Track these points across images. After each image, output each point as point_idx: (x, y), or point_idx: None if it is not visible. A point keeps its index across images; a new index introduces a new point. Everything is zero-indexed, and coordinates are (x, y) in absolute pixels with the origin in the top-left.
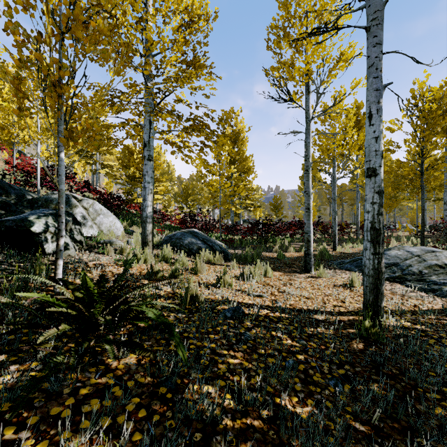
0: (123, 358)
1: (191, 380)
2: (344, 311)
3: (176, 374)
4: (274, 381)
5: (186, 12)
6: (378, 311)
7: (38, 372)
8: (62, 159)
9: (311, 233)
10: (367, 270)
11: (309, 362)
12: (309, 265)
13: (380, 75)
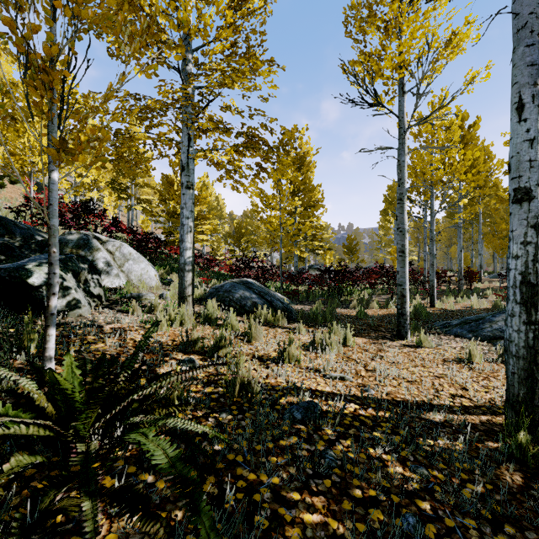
0: (119, 516)
1: None
2: (470, 405)
3: None
4: None
5: None
6: (535, 413)
7: None
8: (54, 181)
9: (407, 285)
10: (514, 348)
11: (440, 516)
12: (404, 328)
13: (537, 41)
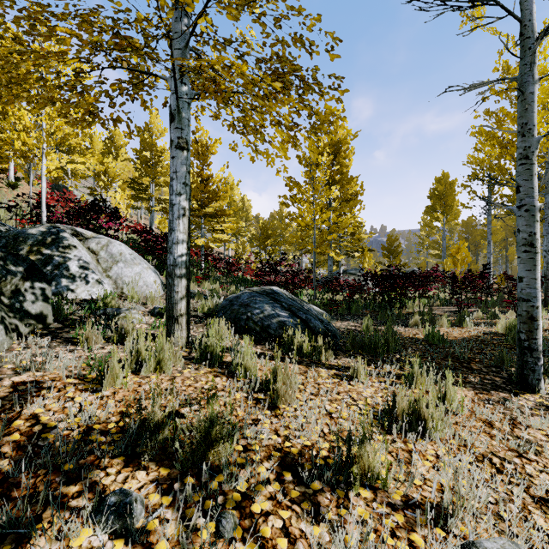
0: None
1: None
2: None
3: None
4: None
5: None
6: None
7: None
8: None
9: (539, 301)
10: None
11: None
12: (534, 373)
13: None
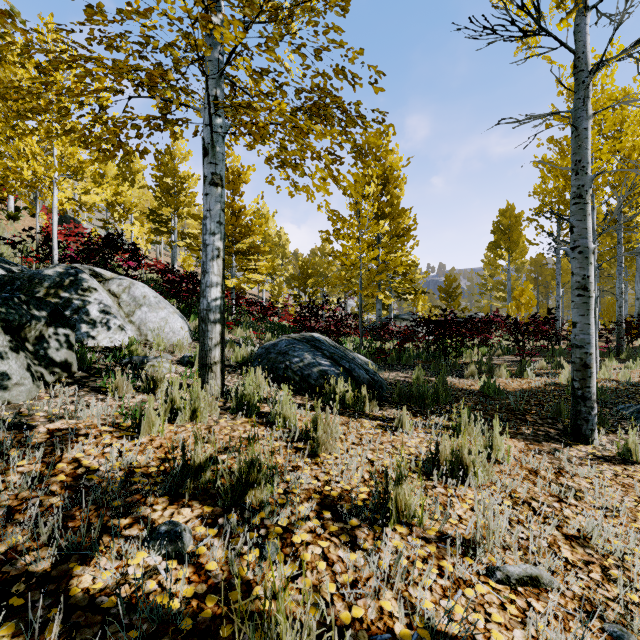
0: None
1: None
2: None
3: None
4: None
5: None
6: None
7: None
8: None
9: (593, 347)
10: None
11: None
12: (588, 423)
13: None
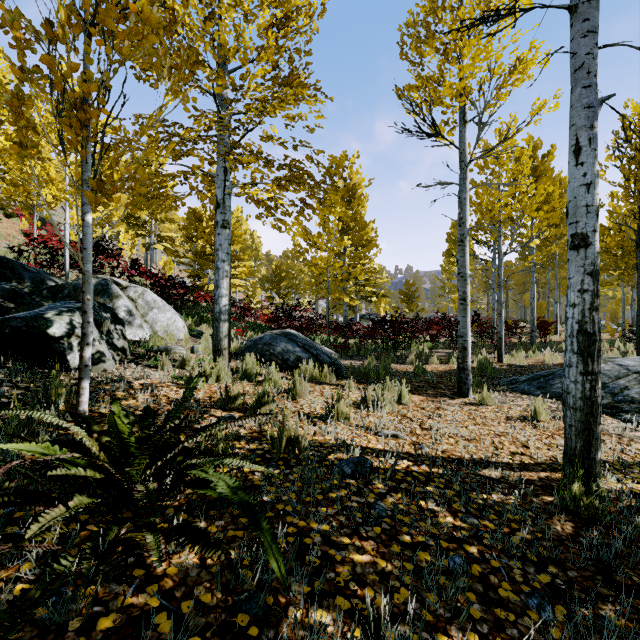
0: (176, 554)
1: (291, 599)
2: (530, 462)
3: (265, 589)
4: (433, 601)
5: (278, 2)
6: (592, 466)
7: (31, 583)
8: (88, 224)
9: (469, 337)
10: (571, 400)
11: (486, 559)
12: (466, 385)
13: (594, 83)
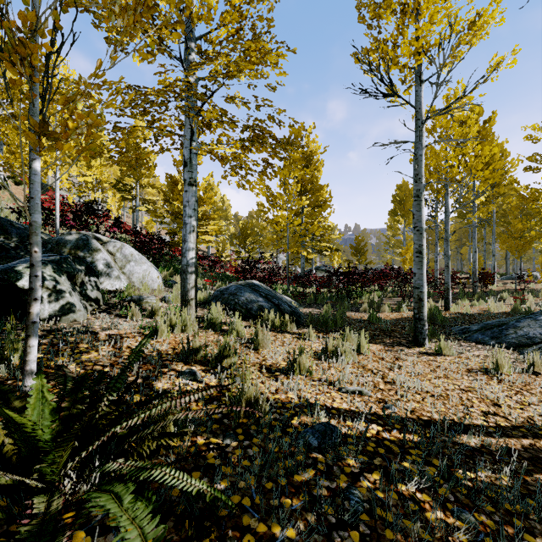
0: None
1: None
2: (506, 425)
3: None
4: None
5: None
6: None
7: None
8: (36, 172)
9: (425, 288)
10: None
11: None
12: (422, 334)
13: None
